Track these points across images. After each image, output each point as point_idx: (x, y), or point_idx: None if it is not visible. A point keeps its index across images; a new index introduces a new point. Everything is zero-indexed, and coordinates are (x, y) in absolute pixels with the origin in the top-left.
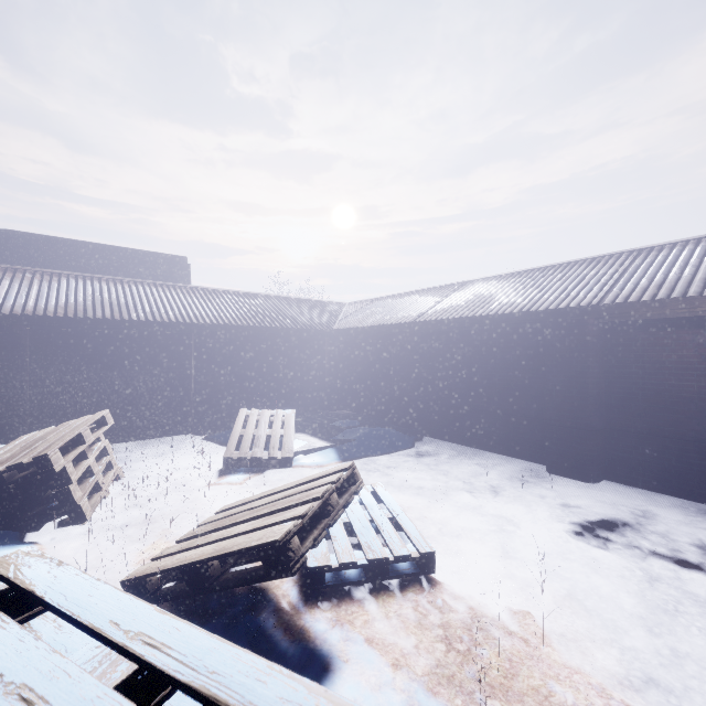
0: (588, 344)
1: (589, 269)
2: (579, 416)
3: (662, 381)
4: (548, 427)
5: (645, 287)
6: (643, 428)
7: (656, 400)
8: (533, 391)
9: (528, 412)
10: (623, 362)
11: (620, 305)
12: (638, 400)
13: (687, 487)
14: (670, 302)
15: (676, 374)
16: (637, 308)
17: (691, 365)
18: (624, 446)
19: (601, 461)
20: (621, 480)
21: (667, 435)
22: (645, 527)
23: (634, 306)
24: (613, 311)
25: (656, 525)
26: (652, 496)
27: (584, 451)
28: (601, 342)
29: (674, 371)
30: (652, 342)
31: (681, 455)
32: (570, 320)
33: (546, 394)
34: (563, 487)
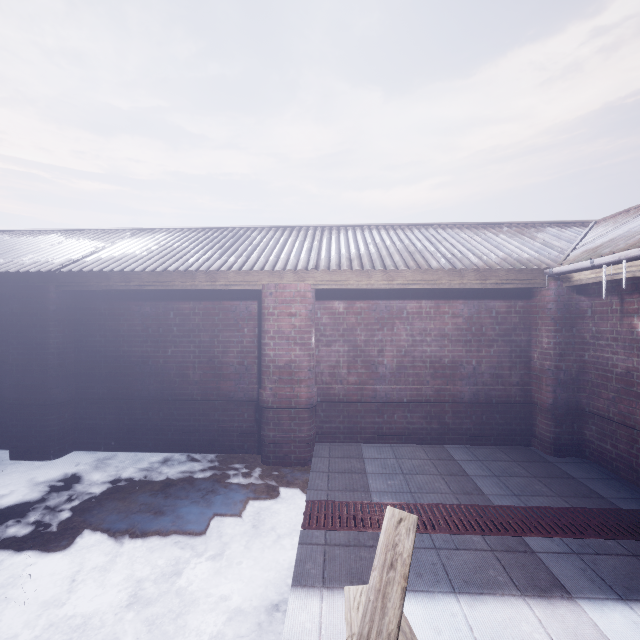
0: (48, 313)
1: (94, 238)
2: (38, 391)
3: (119, 348)
4: (9, 407)
5: (109, 260)
6: (104, 393)
7: (115, 366)
8: (7, 366)
9: (1, 391)
10: (90, 331)
11: (77, 274)
12: (101, 368)
13: (135, 440)
14: (114, 275)
15: (128, 341)
16: (90, 278)
17: (137, 333)
18: (91, 413)
19: (69, 433)
20: (89, 447)
21: (121, 397)
22: (45, 504)
23: (88, 276)
24: (72, 280)
25: (63, 496)
26: (105, 458)
27: (43, 428)
28: (69, 311)
29: (127, 338)
30: (112, 312)
31: (131, 413)
32: (31, 286)
33: (9, 369)
34: (5, 476)
